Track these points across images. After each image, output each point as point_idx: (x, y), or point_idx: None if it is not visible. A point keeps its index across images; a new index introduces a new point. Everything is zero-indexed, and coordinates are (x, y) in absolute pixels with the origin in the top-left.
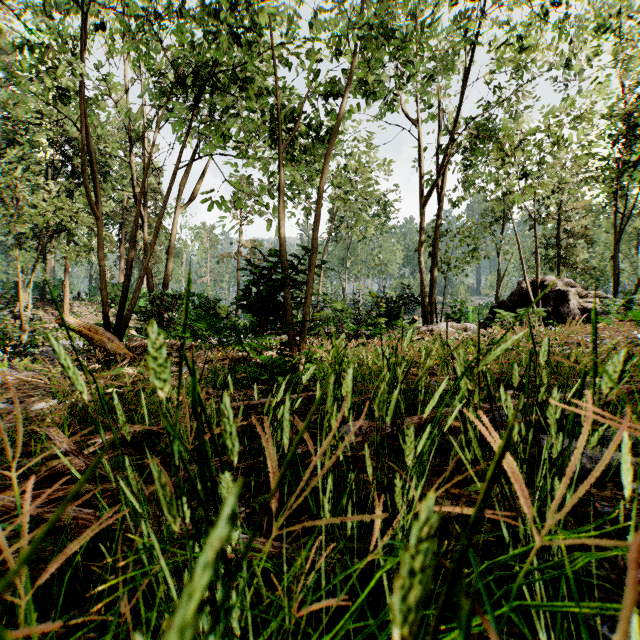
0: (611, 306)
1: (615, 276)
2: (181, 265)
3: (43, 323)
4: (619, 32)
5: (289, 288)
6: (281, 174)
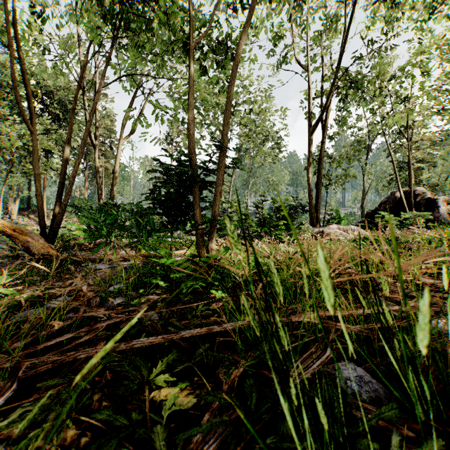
0: None
1: None
2: (130, 185)
3: (25, 226)
4: None
5: (197, 186)
6: (189, 70)
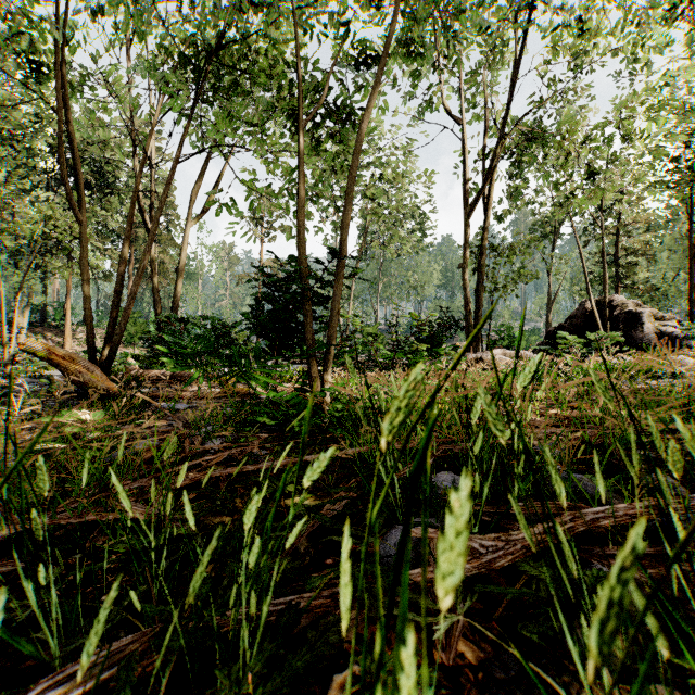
0: (694, 330)
1: (691, 296)
2: (197, 287)
3: None
4: (692, 17)
5: (309, 304)
6: (299, 156)
